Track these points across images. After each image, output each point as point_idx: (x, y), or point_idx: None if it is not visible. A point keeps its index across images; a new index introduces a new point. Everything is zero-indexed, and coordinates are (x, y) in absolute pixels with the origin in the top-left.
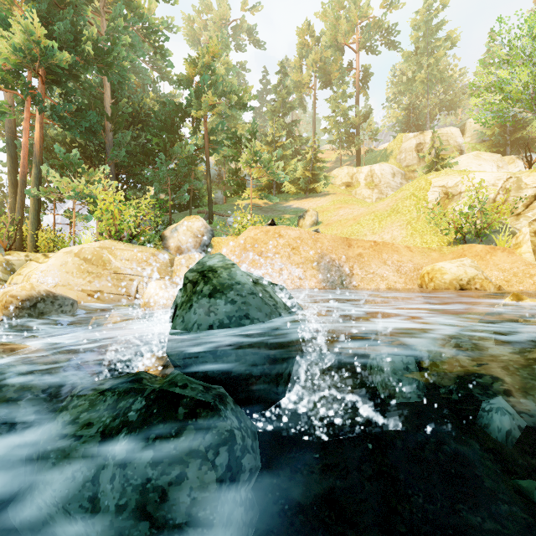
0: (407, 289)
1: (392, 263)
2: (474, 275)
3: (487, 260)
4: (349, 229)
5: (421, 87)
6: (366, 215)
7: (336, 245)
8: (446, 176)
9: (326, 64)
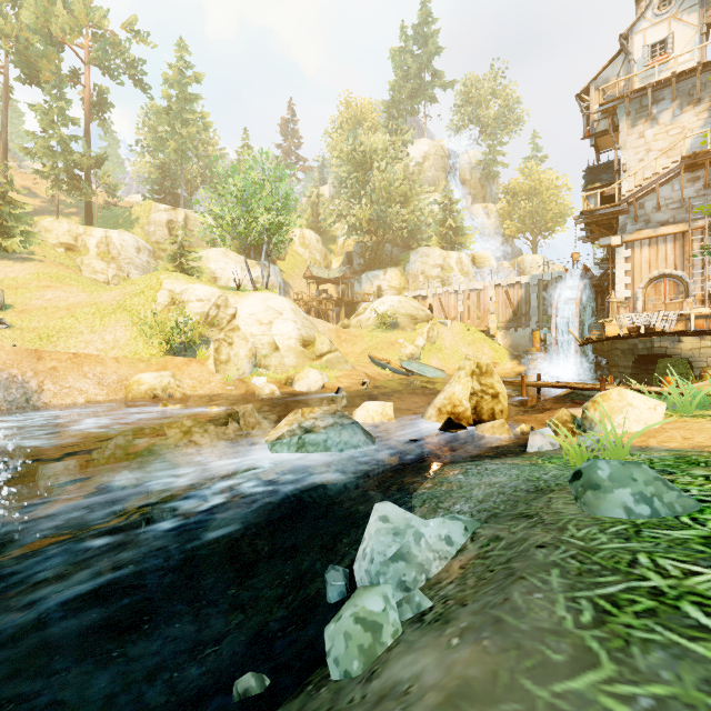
0: (109, 400)
1: (94, 376)
2: (167, 385)
3: (183, 370)
4: (59, 322)
5: (175, 155)
6: (86, 306)
7: (19, 359)
8: (176, 280)
9: (29, 52)
